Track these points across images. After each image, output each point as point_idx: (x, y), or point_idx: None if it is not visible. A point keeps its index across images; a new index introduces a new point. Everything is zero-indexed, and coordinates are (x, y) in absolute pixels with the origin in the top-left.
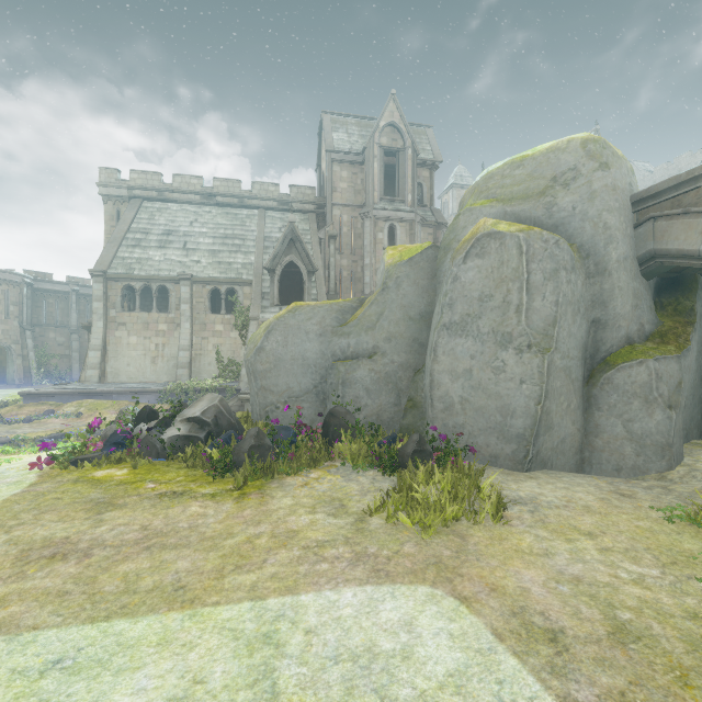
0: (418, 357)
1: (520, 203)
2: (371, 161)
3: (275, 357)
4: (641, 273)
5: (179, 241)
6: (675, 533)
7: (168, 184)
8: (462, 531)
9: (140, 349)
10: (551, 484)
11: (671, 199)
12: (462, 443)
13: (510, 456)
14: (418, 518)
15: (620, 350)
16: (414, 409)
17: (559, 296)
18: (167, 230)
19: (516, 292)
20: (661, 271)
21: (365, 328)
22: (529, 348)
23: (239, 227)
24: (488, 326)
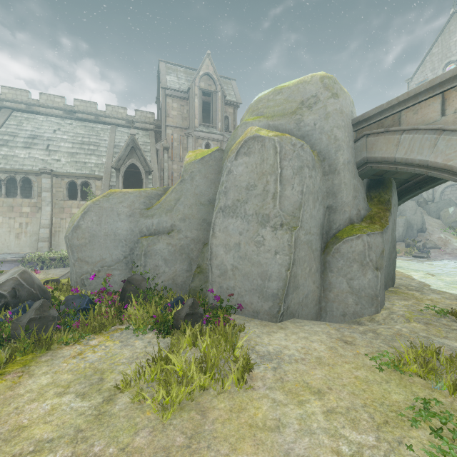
0: (206, 233)
1: (279, 119)
2: (193, 98)
3: (90, 233)
4: (358, 174)
5: (43, 144)
6: (384, 382)
7: (35, 100)
8: (206, 403)
9: (5, 227)
10: (295, 335)
11: (377, 122)
12: (233, 302)
13: (267, 311)
14: (161, 397)
15: (345, 228)
16: (200, 274)
17: (304, 187)
18: (32, 135)
19: (272, 183)
20: (371, 173)
21: (165, 210)
22: (281, 226)
23: (94, 137)
24: (252, 209)
